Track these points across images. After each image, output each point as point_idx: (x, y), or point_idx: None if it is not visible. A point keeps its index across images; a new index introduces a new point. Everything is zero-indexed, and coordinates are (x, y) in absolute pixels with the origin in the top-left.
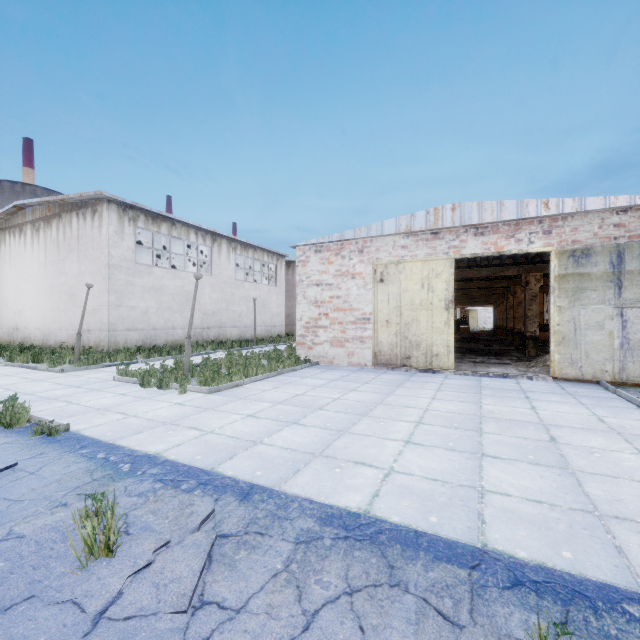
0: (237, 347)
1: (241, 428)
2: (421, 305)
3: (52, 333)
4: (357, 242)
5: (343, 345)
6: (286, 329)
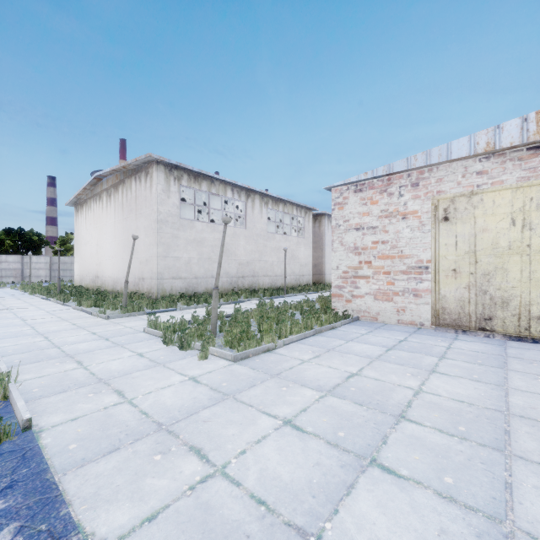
0: (268, 295)
1: (274, 464)
2: (510, 248)
3: (119, 280)
4: (410, 174)
5: (390, 299)
6: (313, 278)
